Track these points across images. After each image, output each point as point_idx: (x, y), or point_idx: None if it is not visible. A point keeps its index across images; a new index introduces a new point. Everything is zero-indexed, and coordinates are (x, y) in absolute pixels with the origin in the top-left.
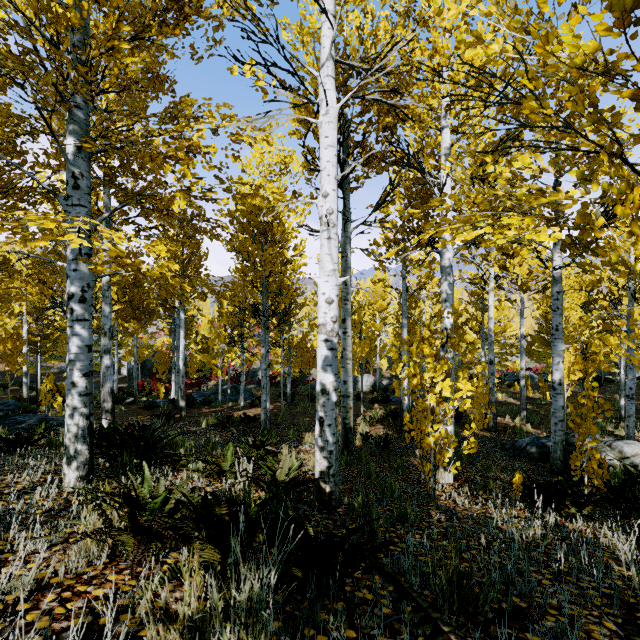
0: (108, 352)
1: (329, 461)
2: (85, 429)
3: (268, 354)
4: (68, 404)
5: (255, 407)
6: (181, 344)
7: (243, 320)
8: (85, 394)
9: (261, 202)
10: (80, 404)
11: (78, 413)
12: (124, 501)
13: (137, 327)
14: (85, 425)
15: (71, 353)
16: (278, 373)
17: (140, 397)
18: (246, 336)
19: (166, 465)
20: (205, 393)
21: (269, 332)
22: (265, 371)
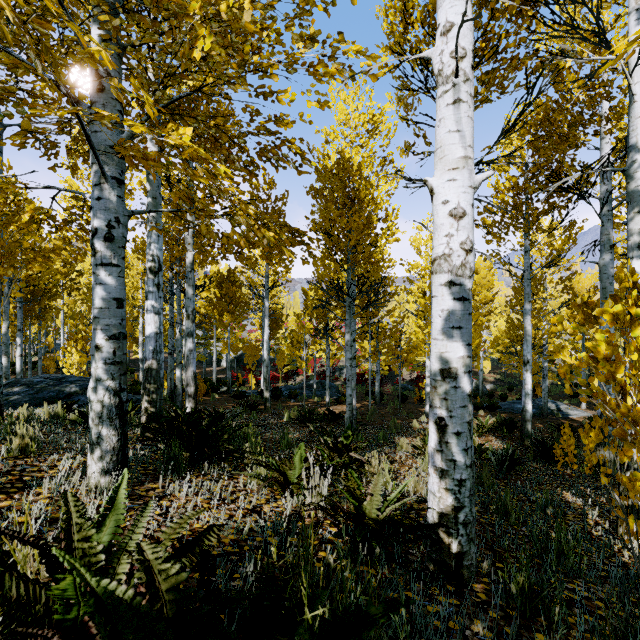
0: (191, 335)
1: (456, 497)
2: (112, 408)
3: (354, 344)
4: (93, 374)
5: (341, 404)
6: (265, 333)
7: (325, 302)
8: (112, 362)
9: (345, 161)
10: (106, 375)
11: (103, 386)
12: (40, 558)
13: (230, 319)
14: (112, 403)
15: (96, 308)
16: (365, 370)
17: (234, 387)
18: (331, 328)
19: (229, 462)
20: (292, 387)
21: (355, 317)
22: (350, 361)
